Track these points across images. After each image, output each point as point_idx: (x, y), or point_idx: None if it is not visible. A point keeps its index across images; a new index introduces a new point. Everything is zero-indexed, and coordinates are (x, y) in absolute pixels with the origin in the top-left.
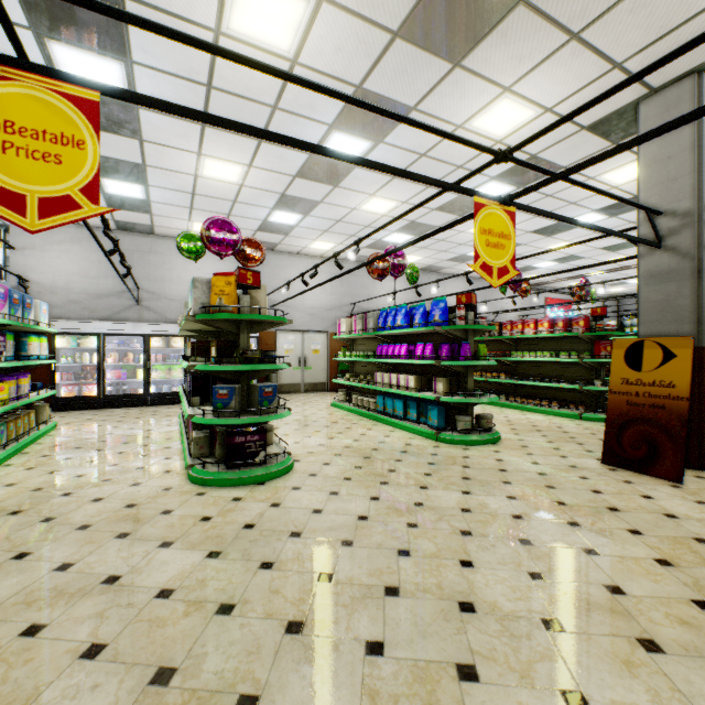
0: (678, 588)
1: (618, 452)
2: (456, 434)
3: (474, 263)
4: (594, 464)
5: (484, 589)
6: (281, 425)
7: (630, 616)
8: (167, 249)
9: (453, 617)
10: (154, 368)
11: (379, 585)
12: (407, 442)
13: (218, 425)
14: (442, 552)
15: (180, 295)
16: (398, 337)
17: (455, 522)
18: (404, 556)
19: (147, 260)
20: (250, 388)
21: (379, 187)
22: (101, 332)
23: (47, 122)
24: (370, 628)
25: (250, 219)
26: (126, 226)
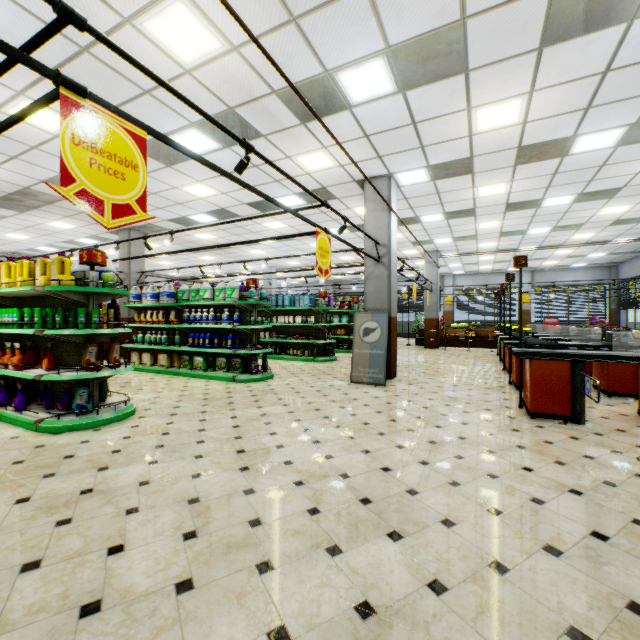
0: None
1: None
2: None
3: None
4: None
5: None
6: None
7: None
8: None
9: None
10: None
11: None
12: None
13: None
14: None
15: None
16: None
17: None
18: None
19: None
20: None
21: (12, 231)
22: None
23: None
24: None
25: None
26: None
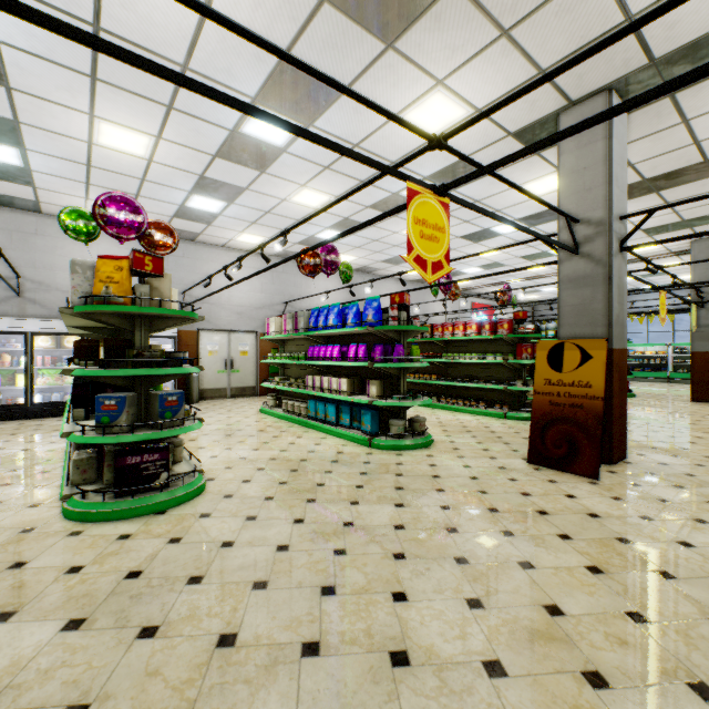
0: (611, 600)
1: (542, 451)
2: (390, 439)
3: (407, 255)
4: (521, 464)
5: (419, 630)
6: (198, 437)
7: (572, 642)
8: (60, 231)
9: (383, 676)
10: (41, 373)
11: (295, 642)
12: (338, 450)
13: (105, 444)
14: (372, 584)
15: None
16: (331, 338)
17: (387, 543)
18: (329, 596)
19: (31, 243)
20: (149, 396)
21: (310, 178)
22: None
23: None
24: None
25: (164, 203)
26: (0, 199)
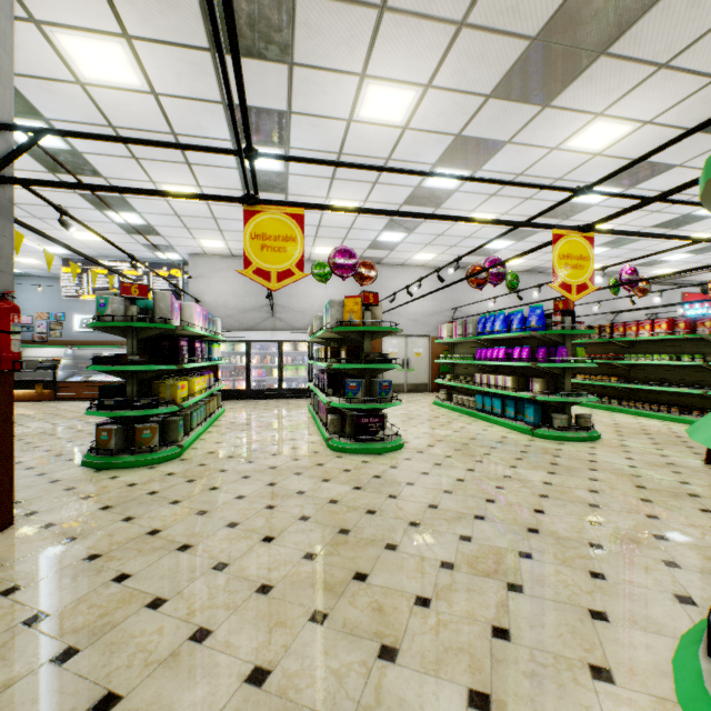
0: None
1: None
2: (551, 430)
3: (553, 283)
4: (695, 463)
5: (548, 524)
6: (390, 417)
7: (664, 550)
8: None
9: (521, 533)
10: (285, 368)
11: (470, 514)
12: (503, 435)
13: (348, 410)
14: (520, 503)
15: (303, 308)
16: (497, 341)
17: (536, 489)
18: (490, 503)
19: None
20: (371, 382)
21: (478, 204)
22: (249, 339)
23: (280, 231)
24: (463, 530)
25: (362, 241)
26: None
